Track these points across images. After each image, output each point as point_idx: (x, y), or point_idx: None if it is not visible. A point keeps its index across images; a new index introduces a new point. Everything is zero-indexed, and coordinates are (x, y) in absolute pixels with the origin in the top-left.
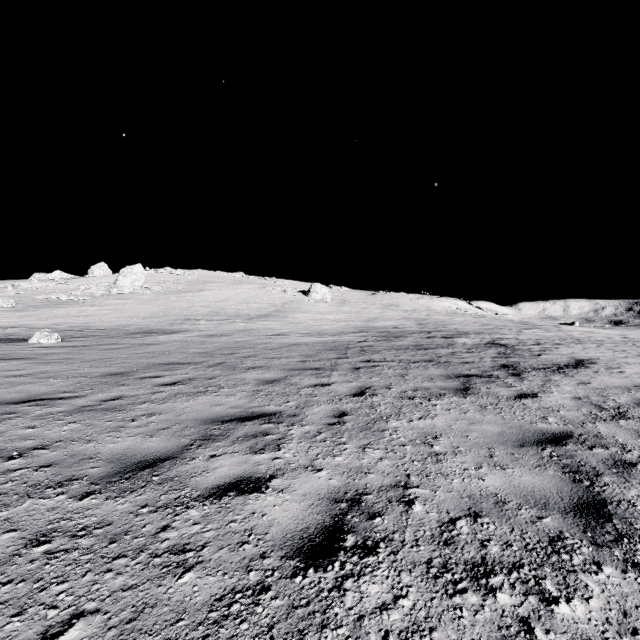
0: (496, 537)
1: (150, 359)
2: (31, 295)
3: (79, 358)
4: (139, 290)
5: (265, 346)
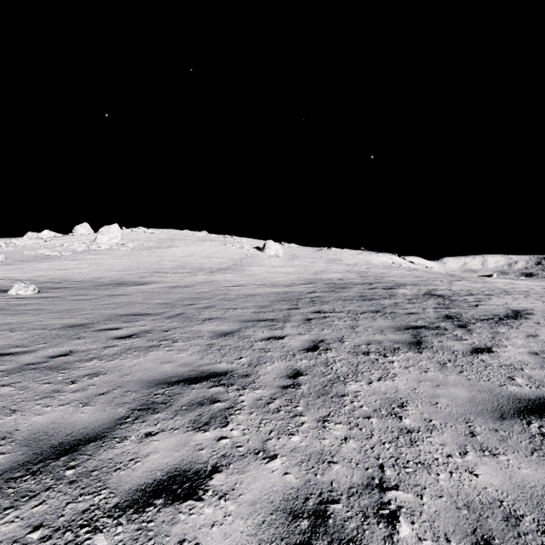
0: None
1: (114, 310)
2: (20, 251)
3: (48, 309)
4: (115, 246)
5: (223, 297)
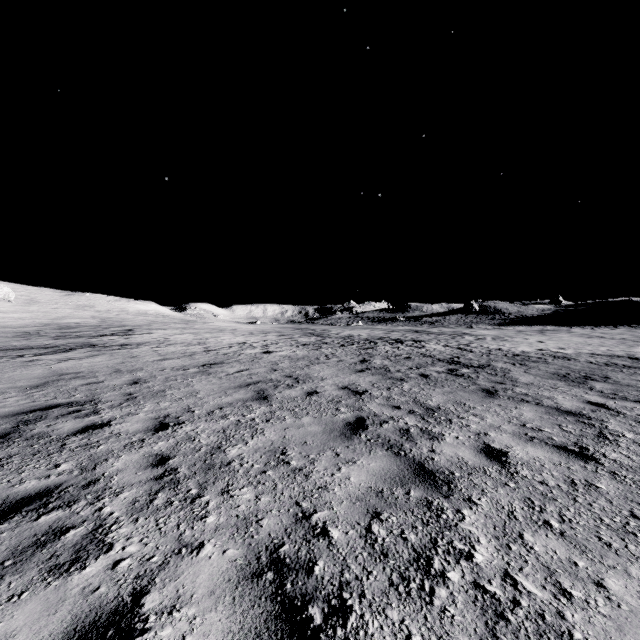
0: (46, 345)
1: None
2: None
3: None
4: None
5: None
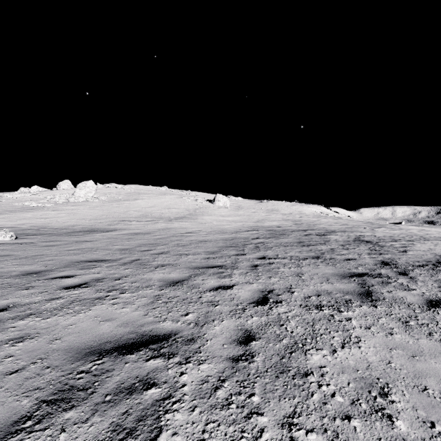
0: None
1: (76, 256)
2: (10, 203)
3: (16, 255)
4: (90, 199)
5: (177, 243)
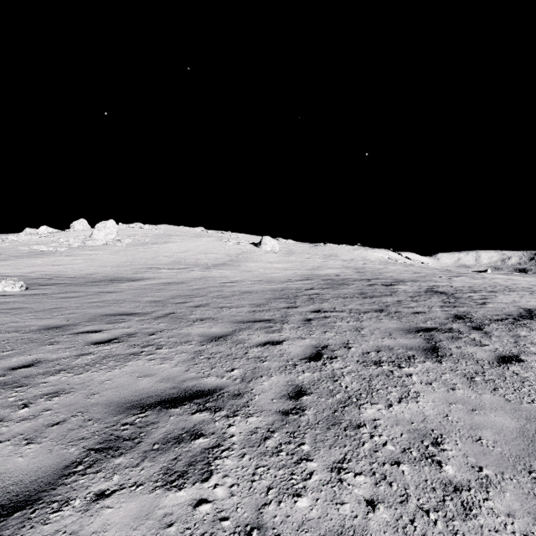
0: None
1: (100, 309)
2: (15, 246)
3: (30, 308)
4: (111, 242)
5: (217, 294)
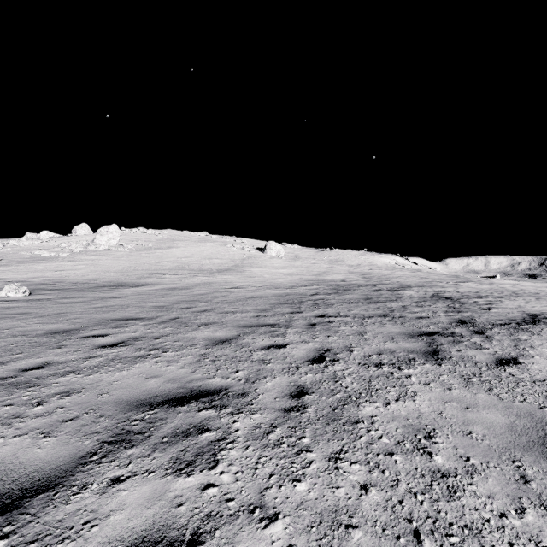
0: None
1: (105, 314)
2: (17, 252)
3: (35, 313)
4: (114, 247)
5: (222, 299)
